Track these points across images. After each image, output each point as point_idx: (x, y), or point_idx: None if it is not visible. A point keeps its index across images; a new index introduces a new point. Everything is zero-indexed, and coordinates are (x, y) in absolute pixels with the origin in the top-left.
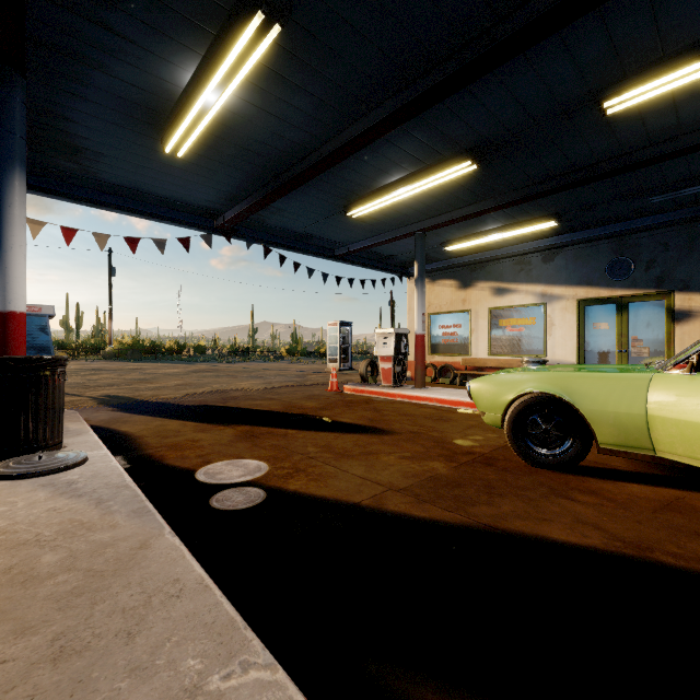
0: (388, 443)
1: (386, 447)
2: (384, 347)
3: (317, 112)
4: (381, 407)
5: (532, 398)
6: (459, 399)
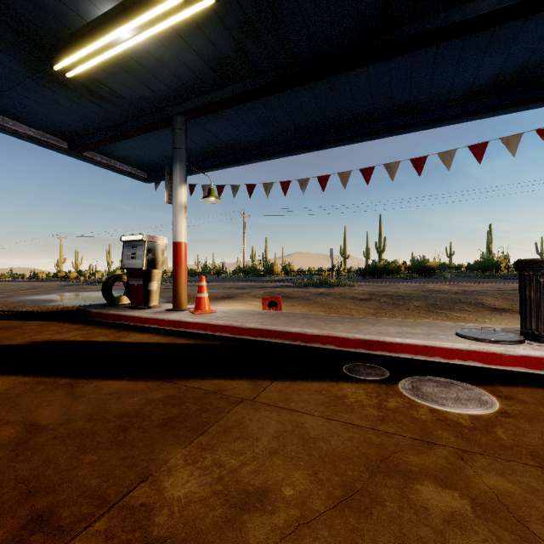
0: None
1: None
2: None
3: None
4: None
5: None
6: None
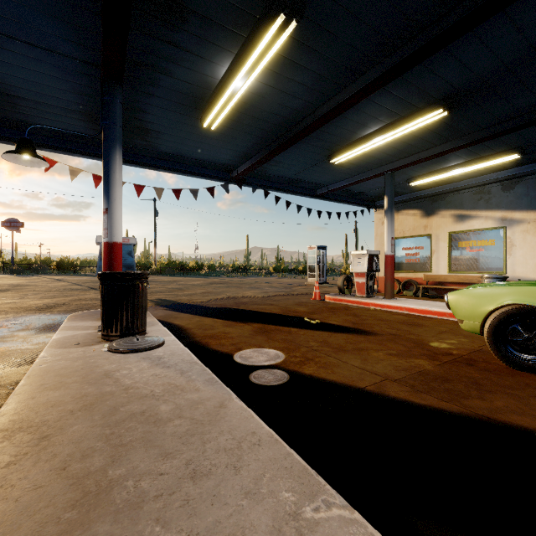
0: (374, 342)
1: (373, 345)
2: (358, 265)
3: (315, 84)
4: (359, 313)
5: (513, 309)
6: (427, 309)
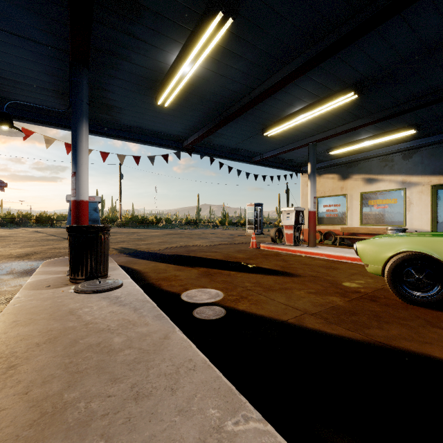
0: (297, 282)
1: (297, 285)
2: (287, 219)
3: (250, 70)
4: (287, 259)
5: (407, 255)
6: (342, 255)
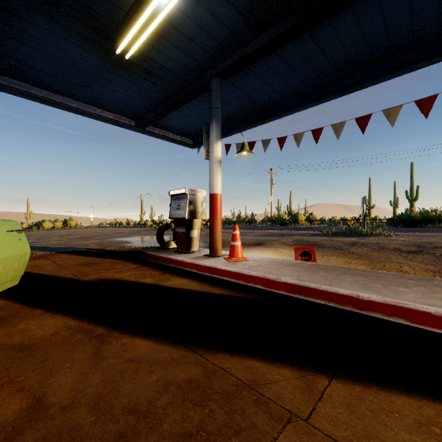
0: None
1: None
2: None
3: None
4: None
5: None
6: None
